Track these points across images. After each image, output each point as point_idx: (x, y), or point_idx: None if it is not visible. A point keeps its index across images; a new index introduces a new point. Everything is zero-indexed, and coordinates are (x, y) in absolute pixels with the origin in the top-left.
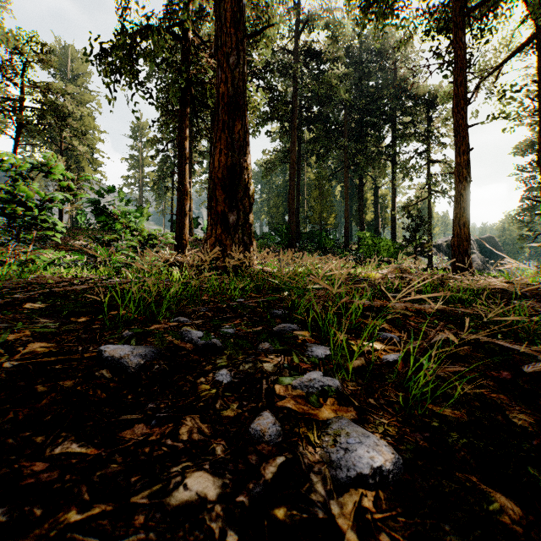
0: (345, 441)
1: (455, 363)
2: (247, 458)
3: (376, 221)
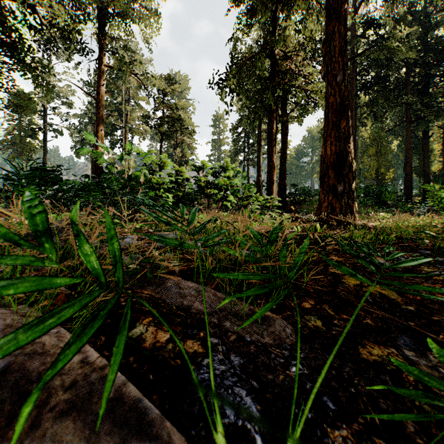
0: None
1: None
2: None
3: None
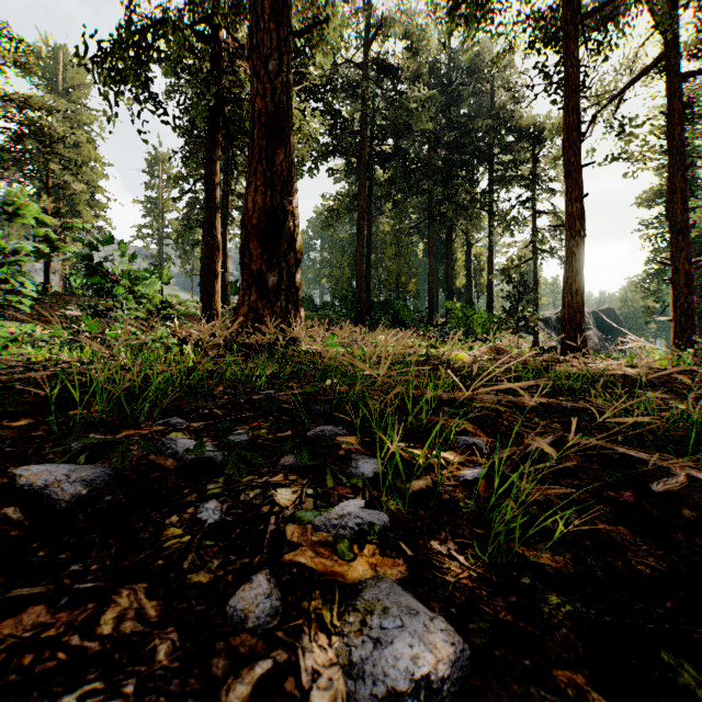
0: (378, 625)
1: (560, 480)
2: (208, 664)
3: (469, 287)
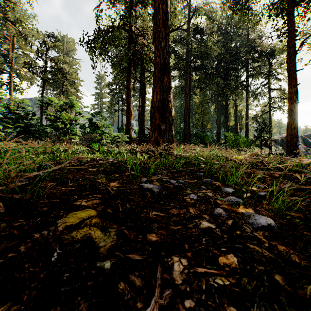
0: (253, 217)
1: None
2: (217, 220)
3: (236, 126)
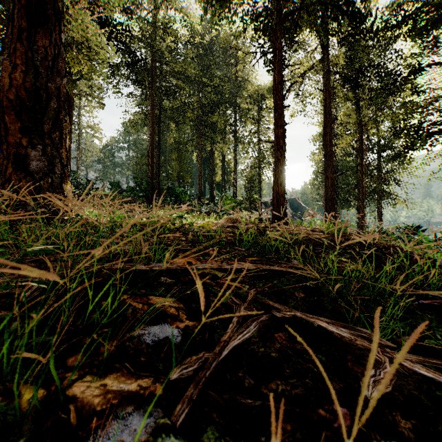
0: None
1: (262, 388)
2: None
3: (223, 182)
